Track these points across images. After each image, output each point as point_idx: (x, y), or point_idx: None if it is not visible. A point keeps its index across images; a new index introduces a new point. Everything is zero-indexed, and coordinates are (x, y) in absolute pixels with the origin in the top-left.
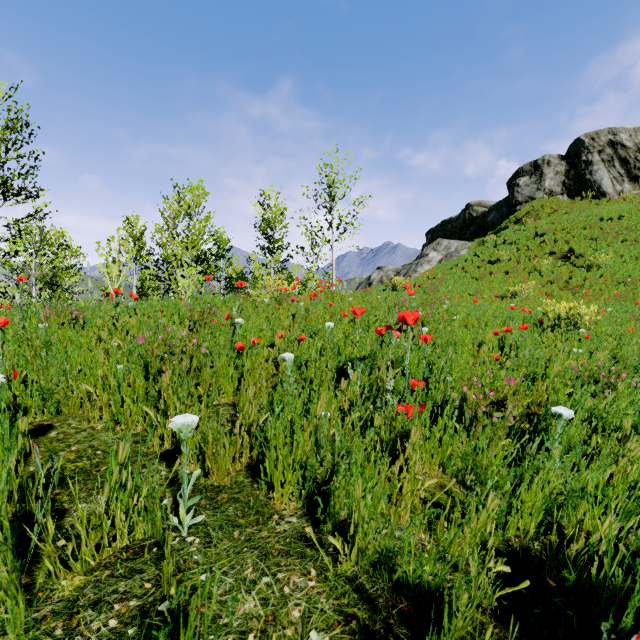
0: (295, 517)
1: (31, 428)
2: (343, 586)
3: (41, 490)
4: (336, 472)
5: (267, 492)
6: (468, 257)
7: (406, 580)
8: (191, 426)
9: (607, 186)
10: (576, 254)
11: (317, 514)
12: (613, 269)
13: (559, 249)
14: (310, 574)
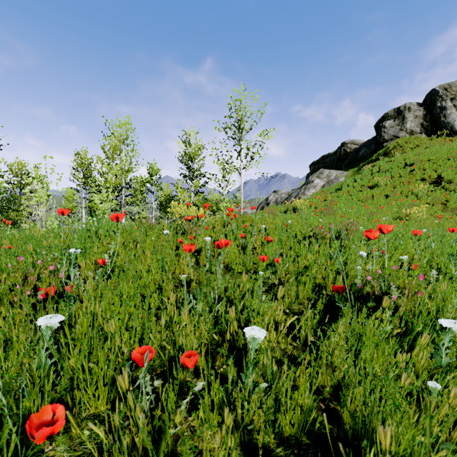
0: None
1: None
2: None
3: None
4: None
5: None
6: (349, 183)
7: None
8: None
9: None
10: (445, 180)
11: None
12: None
13: (429, 176)
14: None
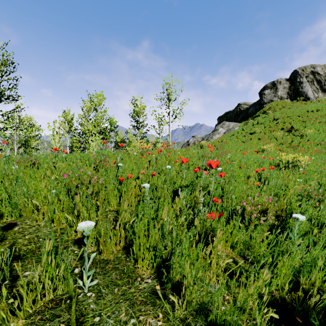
0: (150, 279)
1: (4, 225)
2: (178, 324)
3: (3, 265)
4: (173, 254)
5: (134, 263)
6: (239, 131)
7: (215, 321)
8: (90, 228)
9: (310, 94)
10: (295, 129)
11: (162, 277)
12: (314, 137)
13: (286, 127)
14: (159, 317)
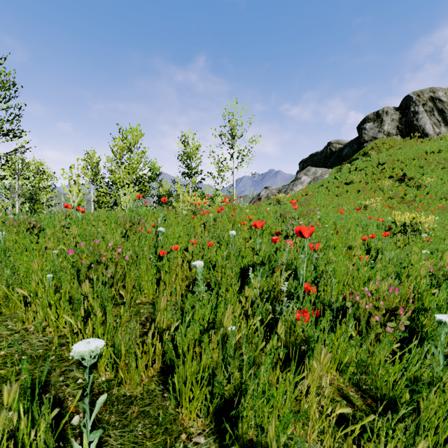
0: (203, 436)
1: None
2: None
3: None
4: (244, 394)
5: (176, 403)
6: (330, 180)
7: None
8: (95, 352)
9: (429, 129)
10: (408, 177)
11: (224, 431)
12: (436, 188)
13: (396, 174)
14: None
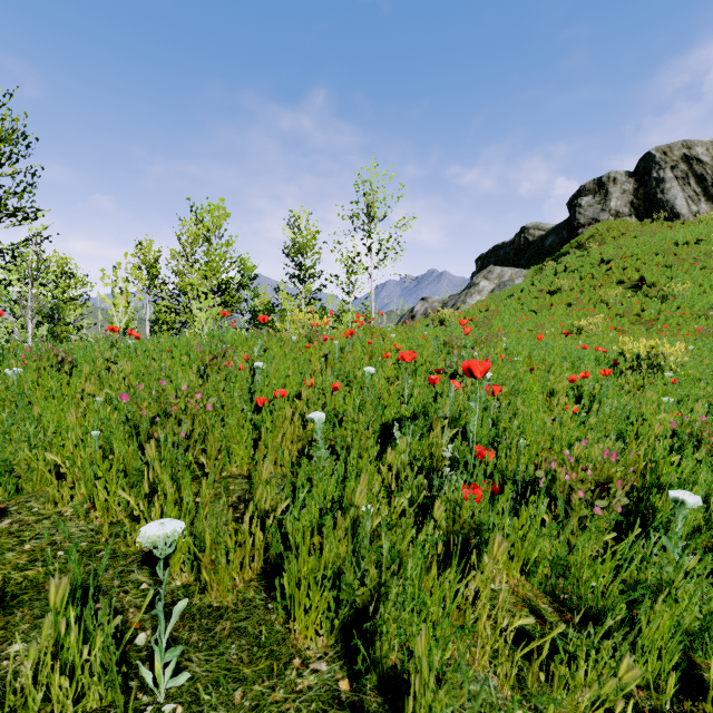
0: (325, 661)
1: None
2: None
3: None
4: (383, 600)
5: (286, 617)
6: (524, 287)
7: None
8: (172, 538)
9: (681, 206)
10: (648, 283)
11: (356, 655)
12: (691, 300)
13: (628, 277)
14: None
